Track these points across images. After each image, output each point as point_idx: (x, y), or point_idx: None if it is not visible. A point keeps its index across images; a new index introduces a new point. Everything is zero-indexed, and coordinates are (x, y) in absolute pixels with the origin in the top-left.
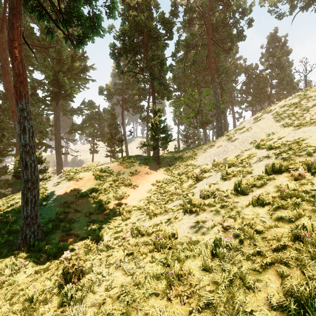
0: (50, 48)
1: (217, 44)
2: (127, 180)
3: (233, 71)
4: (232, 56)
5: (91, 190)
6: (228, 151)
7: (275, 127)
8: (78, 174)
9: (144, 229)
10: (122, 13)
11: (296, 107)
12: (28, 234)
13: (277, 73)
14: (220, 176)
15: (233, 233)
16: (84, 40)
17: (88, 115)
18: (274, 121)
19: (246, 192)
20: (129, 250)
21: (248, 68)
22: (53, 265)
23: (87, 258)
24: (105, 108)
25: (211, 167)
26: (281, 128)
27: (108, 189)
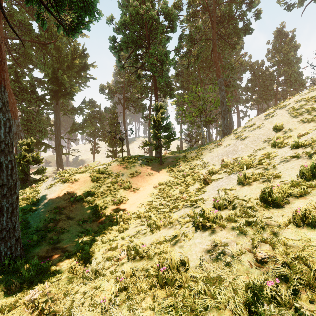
0: (49, 44)
1: (223, 38)
2: (126, 182)
3: (238, 68)
4: (237, 52)
5: (87, 194)
6: (238, 150)
7: (292, 123)
8: (74, 175)
9: (143, 249)
10: (122, 3)
11: (315, 101)
12: (3, 250)
13: (284, 70)
14: (237, 179)
15: (277, 273)
16: (79, 27)
17: (89, 114)
18: (290, 117)
19: (280, 204)
20: (123, 283)
21: (253, 65)
22: (24, 299)
23: (68, 289)
24: (107, 107)
25: (219, 168)
26: (299, 124)
27: (106, 192)
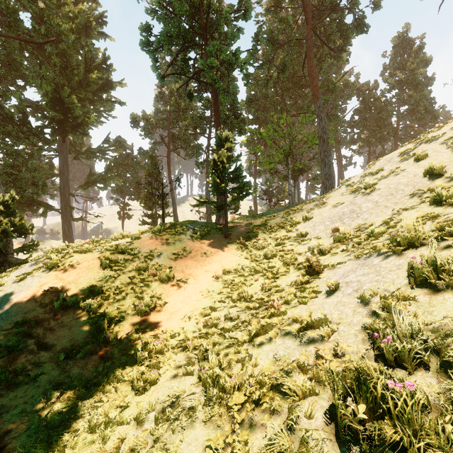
0: (46, 43)
1: (322, 39)
2: (165, 269)
3: (340, 92)
4: (338, 69)
5: (88, 292)
6: (362, 212)
7: None
8: (71, 256)
9: None
10: None
11: None
12: None
13: (409, 95)
14: (409, 273)
15: None
16: None
17: (114, 159)
18: None
19: None
20: None
21: (363, 88)
22: None
23: None
24: (142, 149)
25: (330, 242)
26: None
27: (125, 289)
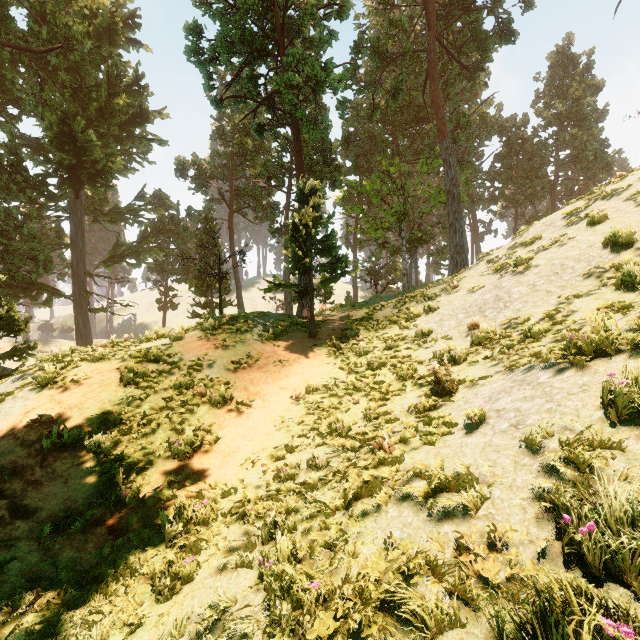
0: (48, 52)
1: (450, 52)
2: (219, 385)
3: (476, 129)
4: (473, 97)
5: (99, 423)
6: (513, 300)
7: None
8: (76, 366)
9: None
10: None
11: None
12: None
13: (572, 134)
14: (606, 401)
15: None
16: None
17: (152, 223)
18: None
19: None
20: None
21: (507, 124)
22: None
23: None
24: (192, 209)
25: (466, 345)
26: None
27: (156, 417)
